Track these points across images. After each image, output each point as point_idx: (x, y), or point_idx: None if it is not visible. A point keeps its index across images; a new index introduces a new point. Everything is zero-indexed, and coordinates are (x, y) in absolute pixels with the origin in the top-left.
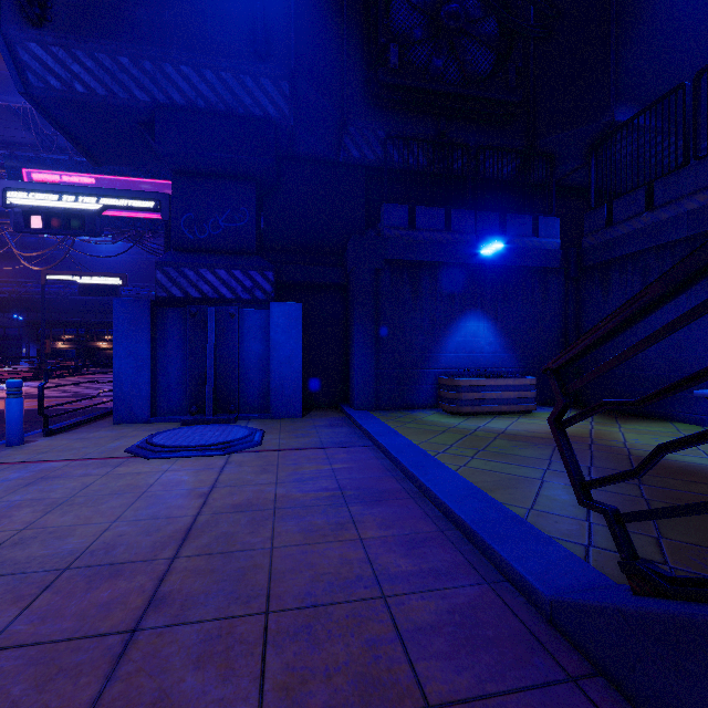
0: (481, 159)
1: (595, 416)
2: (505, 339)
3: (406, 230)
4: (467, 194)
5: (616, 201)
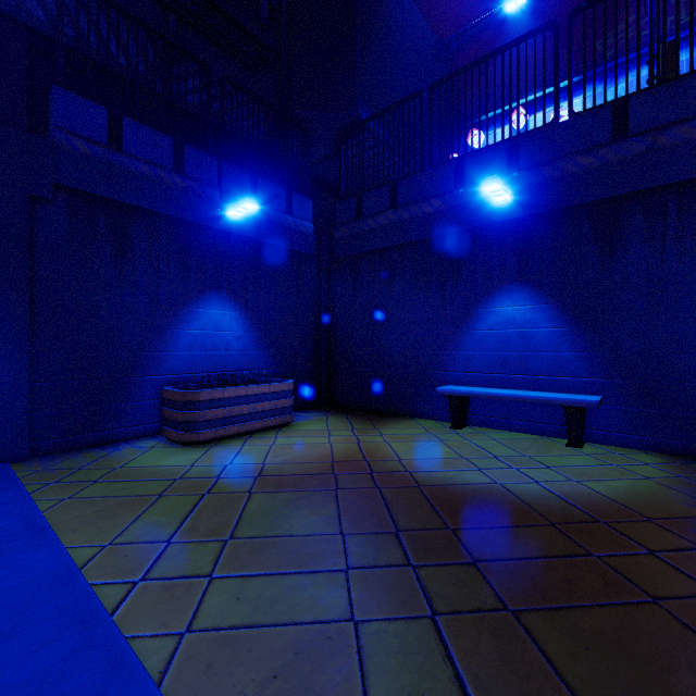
0: (227, 105)
1: (352, 420)
2: (256, 332)
3: (103, 148)
4: (208, 132)
5: (365, 195)
